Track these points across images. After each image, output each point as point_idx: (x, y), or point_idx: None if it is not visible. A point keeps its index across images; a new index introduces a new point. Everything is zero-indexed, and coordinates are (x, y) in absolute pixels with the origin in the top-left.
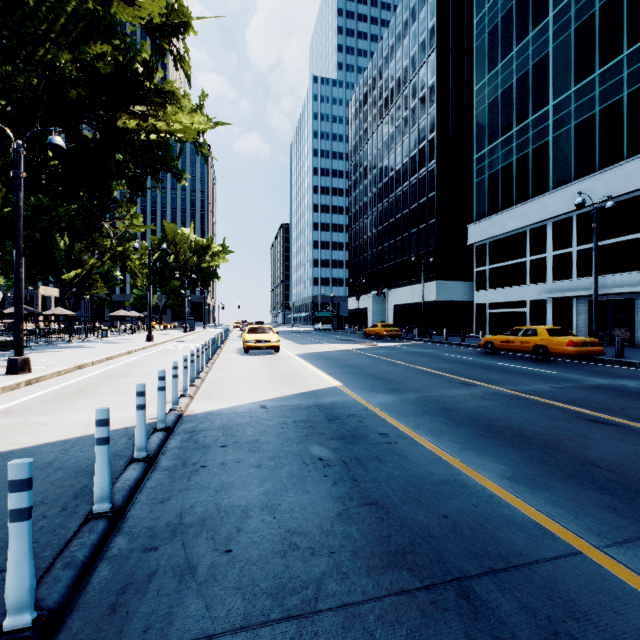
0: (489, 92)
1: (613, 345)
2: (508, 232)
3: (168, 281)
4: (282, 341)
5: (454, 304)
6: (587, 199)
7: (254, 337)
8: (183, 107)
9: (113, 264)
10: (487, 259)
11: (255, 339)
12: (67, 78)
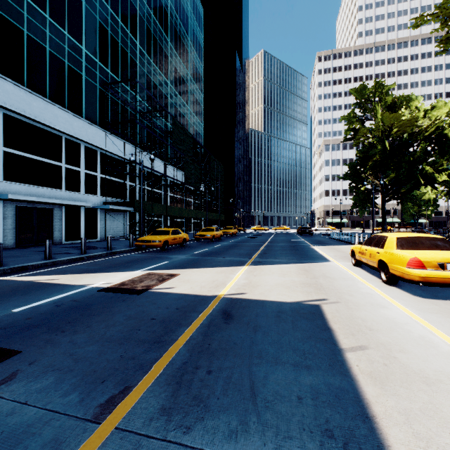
0: None
1: (40, 245)
2: None
3: None
4: None
5: None
6: (24, 109)
7: None
8: None
9: None
10: None
11: None
12: None
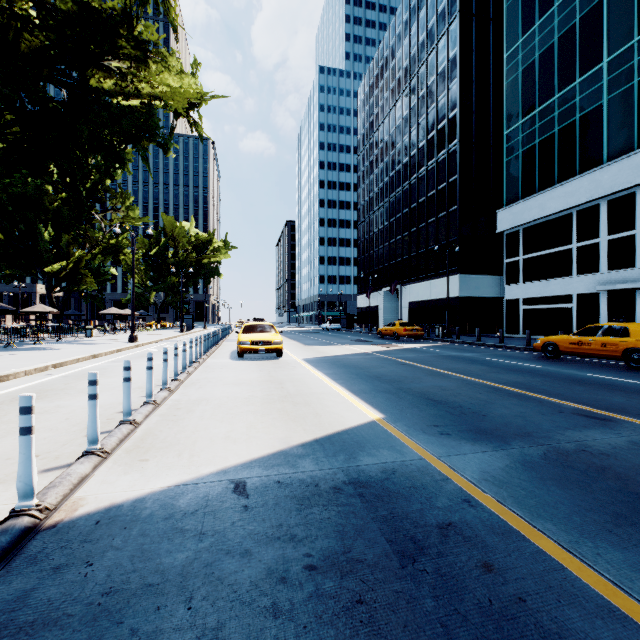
0: (523, 57)
1: None
2: (548, 216)
3: (166, 277)
4: (286, 342)
5: (478, 300)
6: None
7: (250, 337)
8: (170, 67)
9: (105, 258)
10: (520, 248)
11: (251, 340)
12: (18, 13)
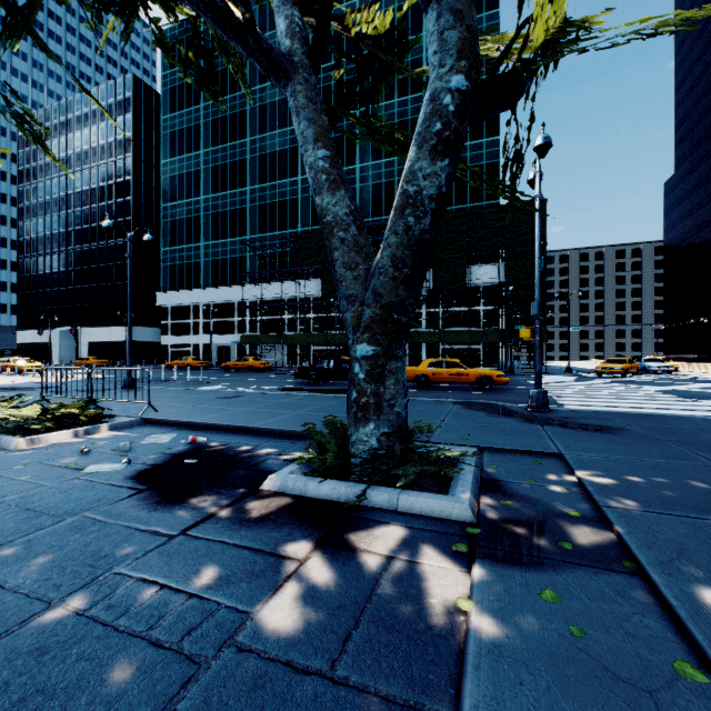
0: (171, 214)
1: None
2: (182, 304)
3: None
4: None
5: (146, 343)
6: (216, 298)
7: (28, 364)
8: None
9: None
10: (170, 317)
11: (31, 365)
12: None
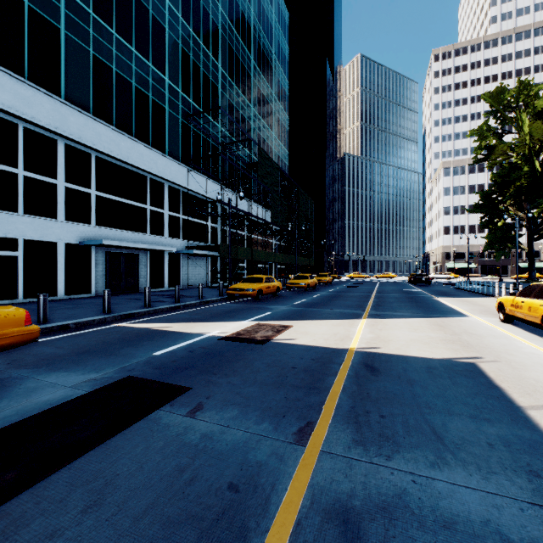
0: None
1: (127, 293)
2: None
3: None
4: None
5: None
6: (114, 150)
7: None
8: None
9: None
10: None
11: None
12: None
